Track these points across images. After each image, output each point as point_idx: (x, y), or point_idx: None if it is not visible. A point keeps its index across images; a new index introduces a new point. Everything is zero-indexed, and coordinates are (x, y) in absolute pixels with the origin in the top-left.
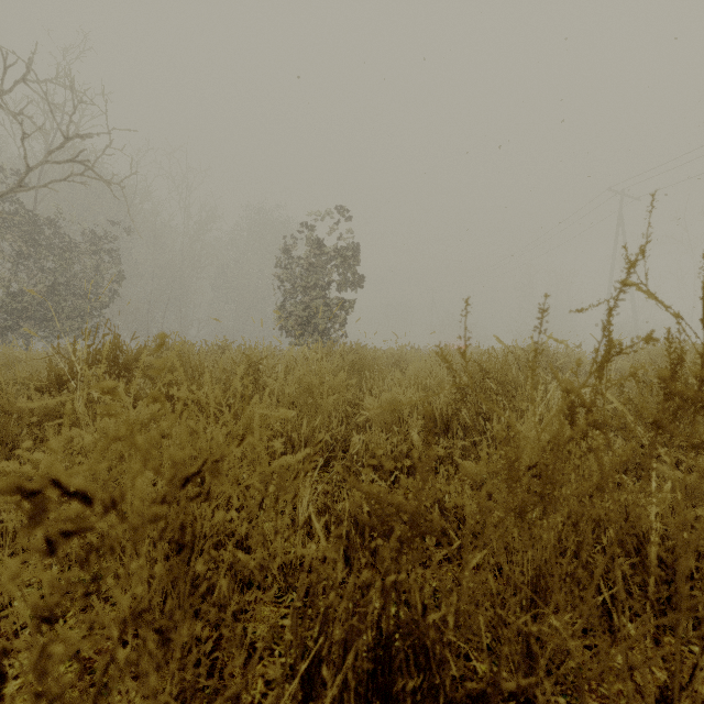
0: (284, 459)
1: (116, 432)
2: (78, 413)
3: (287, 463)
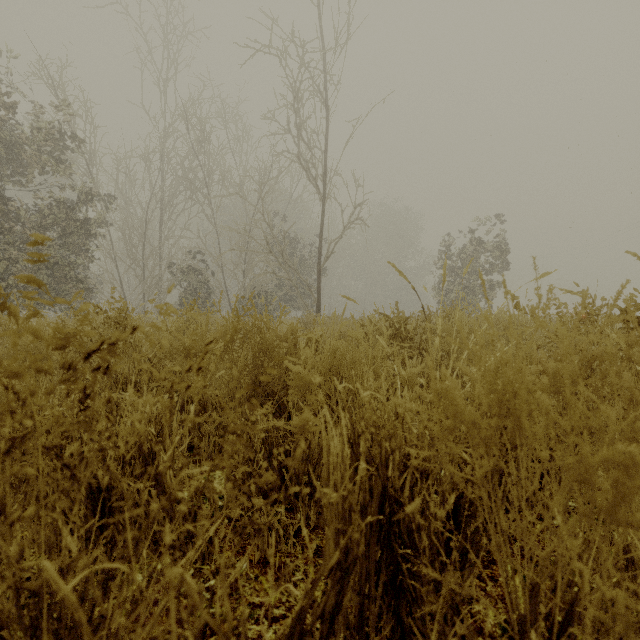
0: None
1: None
2: None
3: None
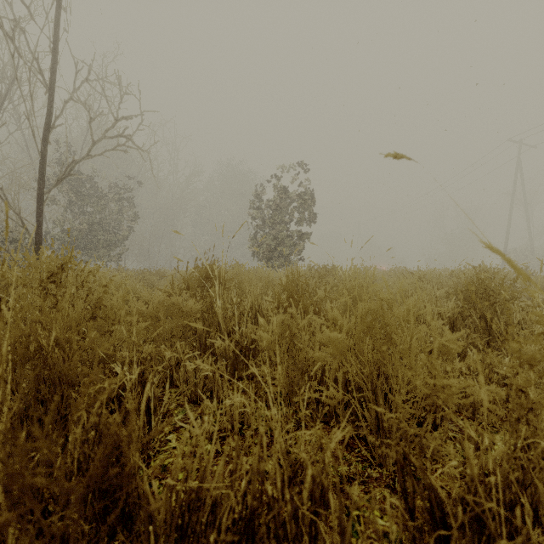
0: (448, 337)
1: (359, 318)
2: (217, 311)
3: (451, 339)
